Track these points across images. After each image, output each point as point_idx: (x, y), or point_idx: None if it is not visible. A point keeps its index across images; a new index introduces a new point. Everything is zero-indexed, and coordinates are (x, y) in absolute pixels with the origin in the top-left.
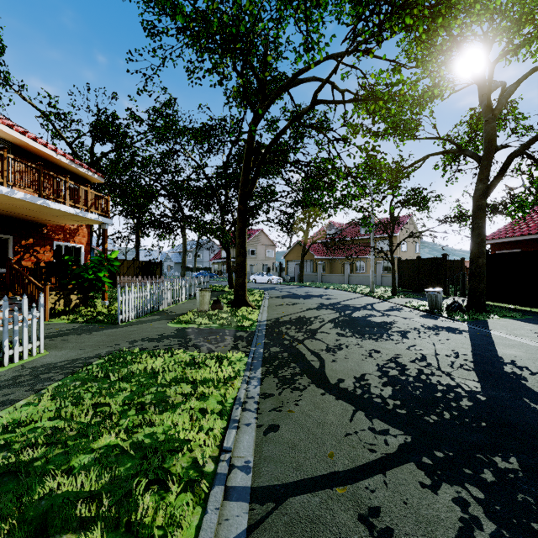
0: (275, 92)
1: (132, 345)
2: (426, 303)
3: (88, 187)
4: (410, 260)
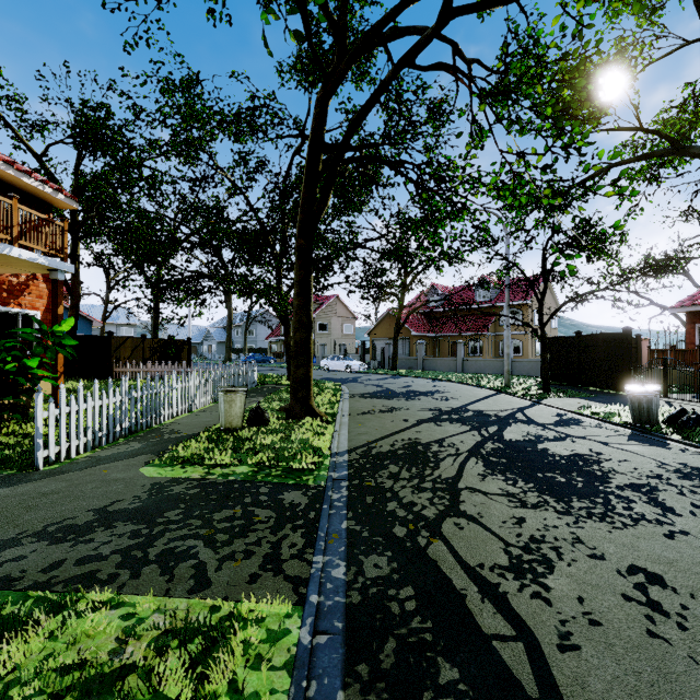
0: (362, 37)
1: None
2: (614, 408)
3: (14, 199)
4: (563, 337)
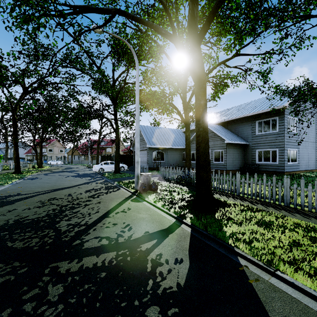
0: None
1: None
2: None
3: None
4: (102, 156)
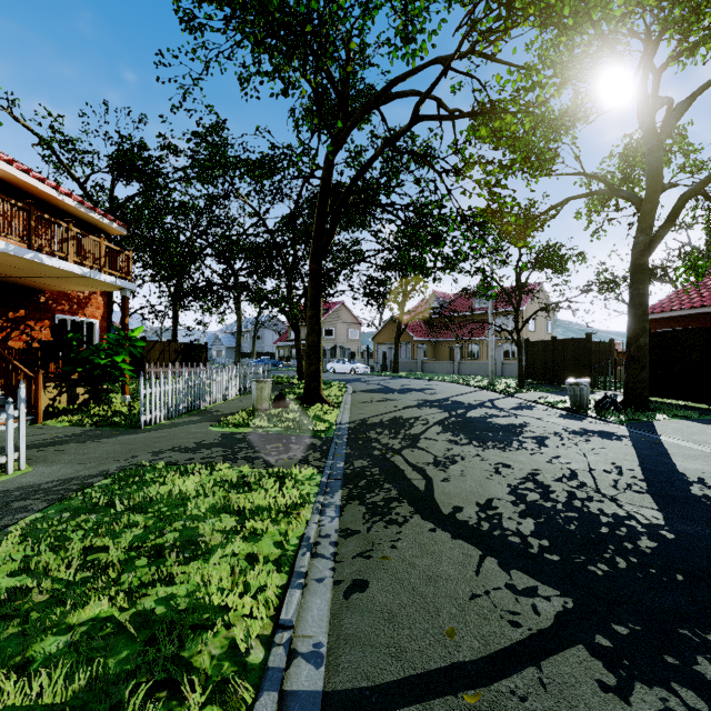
0: (360, 109)
1: (156, 457)
2: (566, 398)
3: (101, 238)
4: (542, 341)
